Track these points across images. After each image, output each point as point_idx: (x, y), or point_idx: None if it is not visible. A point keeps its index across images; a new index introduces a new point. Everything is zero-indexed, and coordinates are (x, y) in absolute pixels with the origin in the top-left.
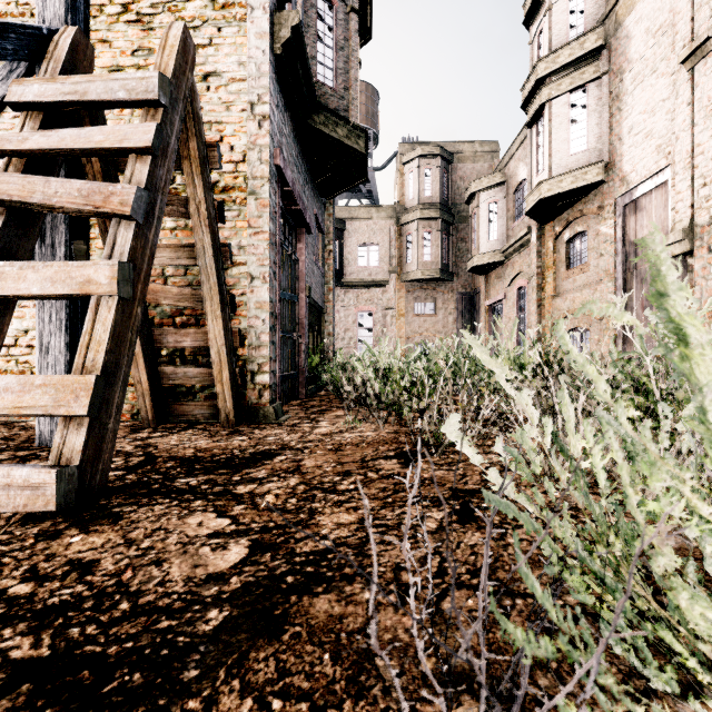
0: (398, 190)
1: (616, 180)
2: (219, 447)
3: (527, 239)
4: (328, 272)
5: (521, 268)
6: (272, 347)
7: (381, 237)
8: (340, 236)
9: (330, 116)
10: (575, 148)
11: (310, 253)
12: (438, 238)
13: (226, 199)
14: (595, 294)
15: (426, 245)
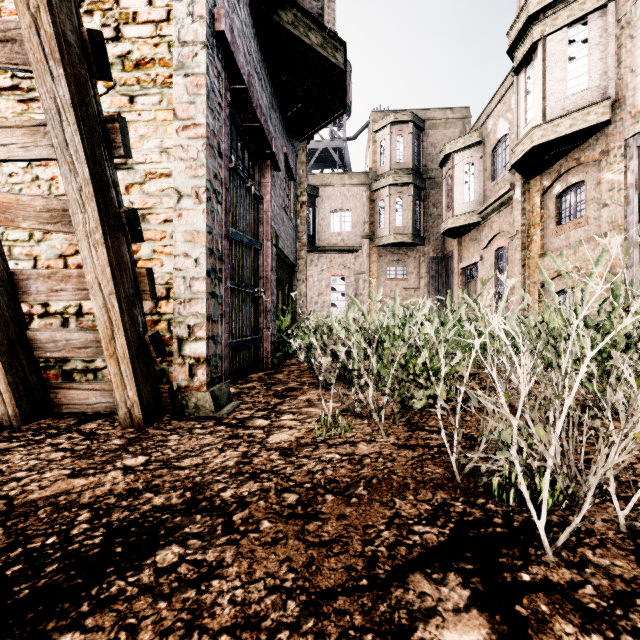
0: (370, 158)
1: (627, 118)
2: (61, 499)
3: (509, 197)
4: (300, 225)
5: (500, 228)
6: (210, 301)
7: (353, 203)
8: (314, 202)
9: (301, 16)
10: (574, 88)
11: (278, 195)
12: (410, 203)
13: (141, 78)
14: (597, 249)
15: (398, 210)
